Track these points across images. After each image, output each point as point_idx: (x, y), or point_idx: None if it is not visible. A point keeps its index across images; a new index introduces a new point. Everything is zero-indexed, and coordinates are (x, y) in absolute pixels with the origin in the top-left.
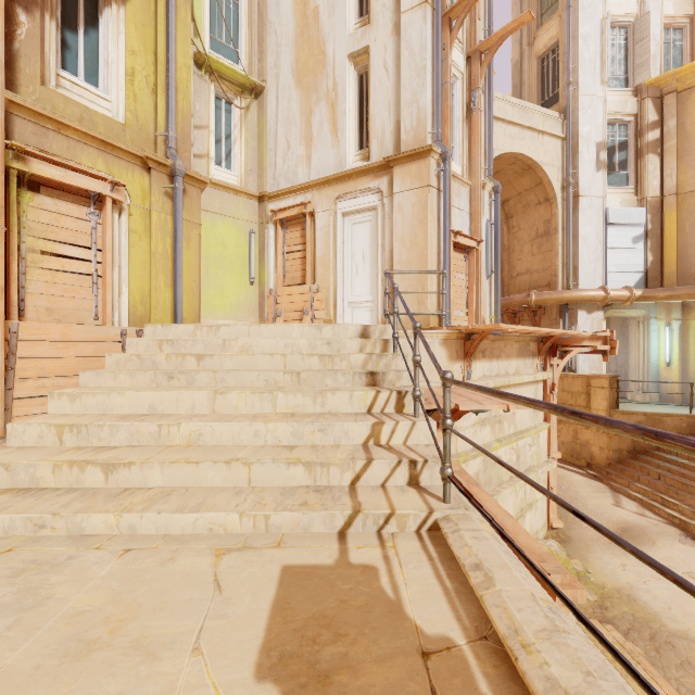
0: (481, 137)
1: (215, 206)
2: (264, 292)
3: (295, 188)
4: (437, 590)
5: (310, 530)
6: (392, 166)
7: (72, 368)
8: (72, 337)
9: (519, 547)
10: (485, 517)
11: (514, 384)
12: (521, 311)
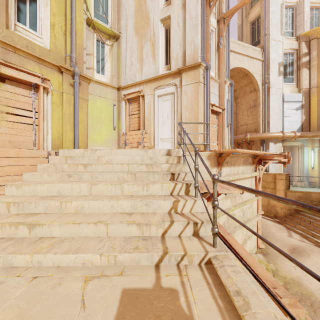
0: (224, 59)
1: (96, 92)
2: (120, 134)
3: (135, 83)
4: (214, 307)
5: (139, 263)
6: (181, 73)
7: (22, 171)
8: (22, 155)
9: (259, 277)
10: (242, 263)
11: (241, 178)
12: (242, 142)
